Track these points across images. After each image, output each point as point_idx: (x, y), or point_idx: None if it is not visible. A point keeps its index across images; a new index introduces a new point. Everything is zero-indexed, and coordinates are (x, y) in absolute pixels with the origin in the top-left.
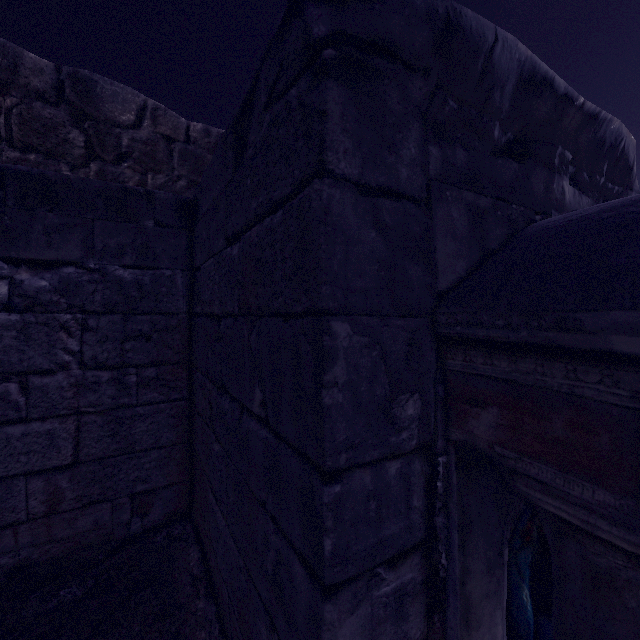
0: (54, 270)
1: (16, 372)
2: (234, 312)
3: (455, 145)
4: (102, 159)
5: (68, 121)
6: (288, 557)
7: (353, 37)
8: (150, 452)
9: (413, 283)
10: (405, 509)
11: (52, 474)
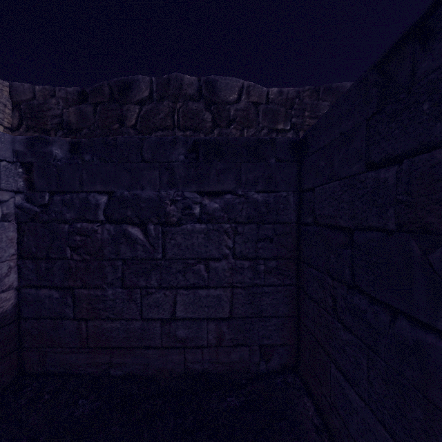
0: (220, 197)
1: (203, 258)
2: (385, 228)
3: None
4: (220, 126)
5: (204, 108)
6: None
7: None
8: (271, 319)
9: None
10: None
11: (218, 321)
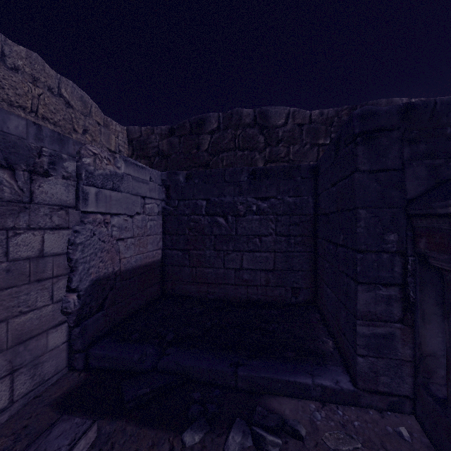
0: (267, 200)
1: (258, 235)
2: (334, 211)
3: (421, 143)
4: (271, 145)
5: (258, 133)
6: (349, 282)
7: (367, 130)
8: (298, 272)
9: (394, 197)
10: (391, 271)
11: (266, 272)
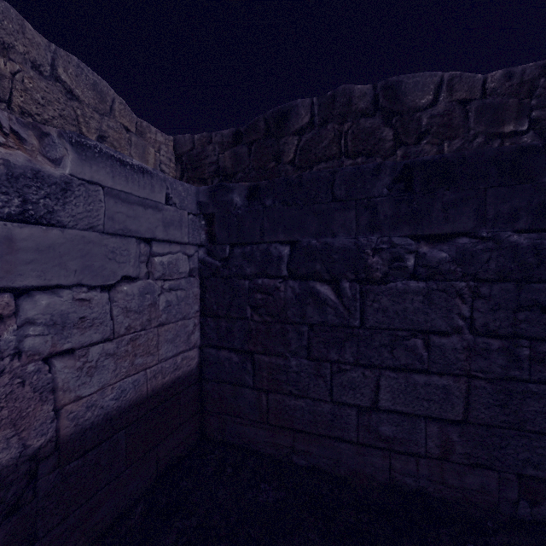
0: (446, 242)
1: (419, 330)
2: None
3: None
4: (405, 144)
5: (381, 124)
6: None
7: None
8: (541, 436)
9: None
10: None
11: (442, 423)
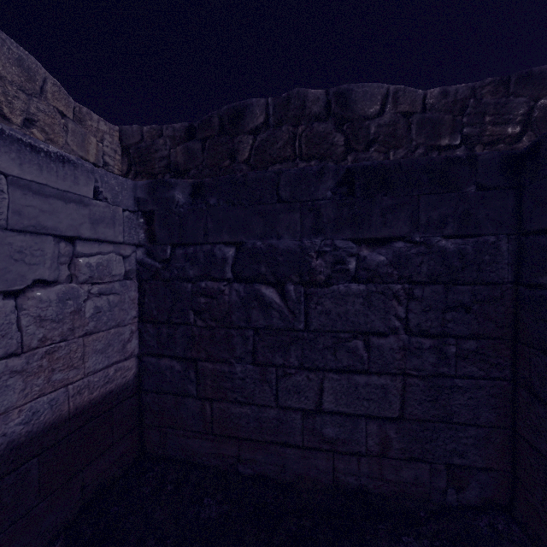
0: (385, 246)
1: (360, 331)
2: None
3: None
4: (355, 150)
5: (333, 129)
6: None
7: None
8: (466, 427)
9: None
10: None
11: (381, 421)
